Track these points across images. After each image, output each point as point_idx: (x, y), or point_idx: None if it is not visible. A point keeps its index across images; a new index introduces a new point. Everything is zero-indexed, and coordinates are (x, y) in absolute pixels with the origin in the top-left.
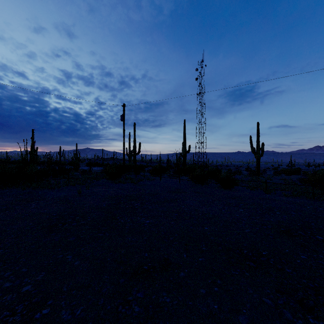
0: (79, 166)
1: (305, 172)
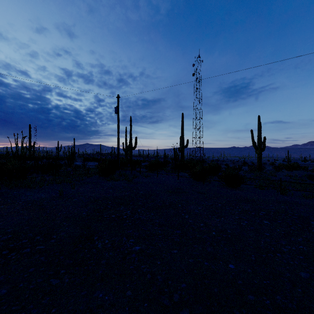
0: (76, 161)
1: (304, 168)
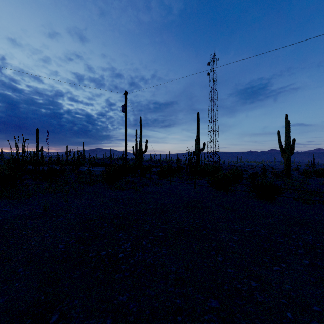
0: (84, 166)
1: None
